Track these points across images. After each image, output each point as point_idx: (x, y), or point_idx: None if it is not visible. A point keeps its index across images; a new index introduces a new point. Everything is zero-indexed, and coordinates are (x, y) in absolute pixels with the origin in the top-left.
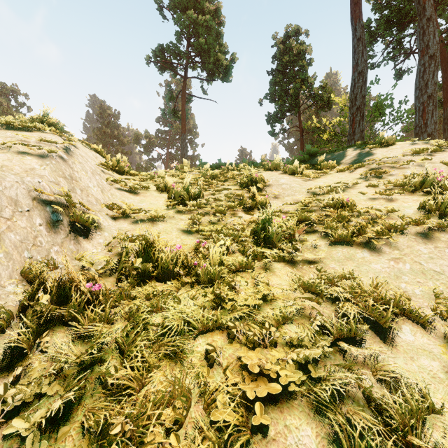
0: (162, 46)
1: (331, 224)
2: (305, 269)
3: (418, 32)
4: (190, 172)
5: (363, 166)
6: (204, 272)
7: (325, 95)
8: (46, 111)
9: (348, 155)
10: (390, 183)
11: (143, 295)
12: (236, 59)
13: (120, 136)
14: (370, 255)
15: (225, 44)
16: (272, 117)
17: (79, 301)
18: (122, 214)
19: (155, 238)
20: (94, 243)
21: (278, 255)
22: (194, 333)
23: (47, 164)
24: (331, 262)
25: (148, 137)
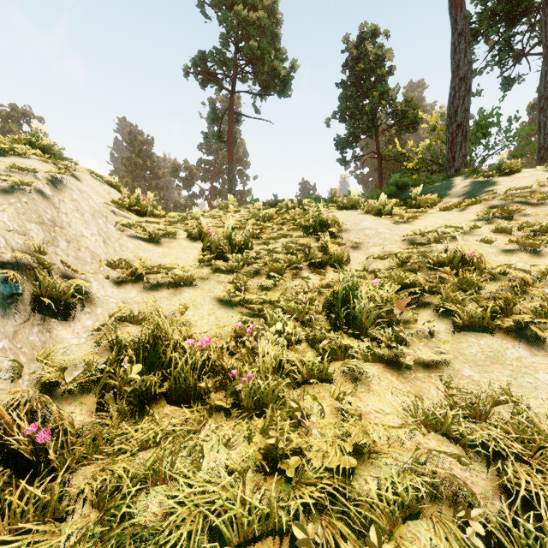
0: (203, 53)
1: (453, 295)
2: (420, 378)
3: (544, 21)
4: (237, 212)
5: (479, 203)
6: (247, 392)
7: (411, 112)
8: (37, 130)
9: (452, 187)
10: (529, 227)
11: (134, 442)
12: (297, 68)
13: (154, 168)
14: (532, 355)
15: (282, 49)
16: (342, 141)
17: (18, 453)
18: (131, 276)
19: (167, 326)
20: (77, 328)
21: (372, 349)
22: (222, 545)
23: (10, 202)
24: (463, 366)
25: (188, 168)
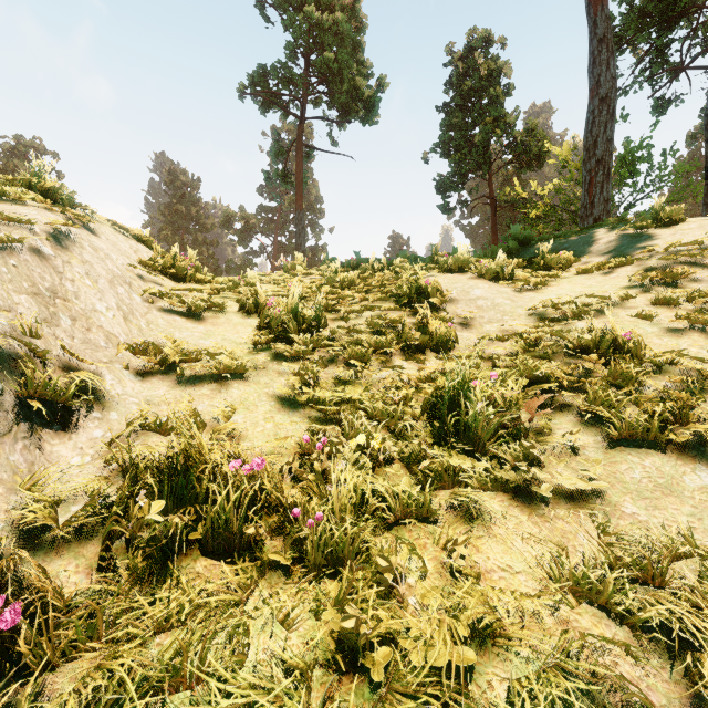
0: (264, 68)
1: (603, 394)
2: (562, 516)
3: None
4: (307, 275)
5: (630, 264)
6: (315, 541)
7: (535, 144)
8: (39, 167)
9: (593, 243)
10: (703, 297)
11: (149, 620)
12: (386, 86)
13: (201, 217)
14: None
15: (367, 62)
16: (445, 181)
17: None
18: (161, 365)
19: (203, 442)
20: (80, 441)
21: (492, 473)
22: None
23: None
24: (623, 498)
25: (245, 218)
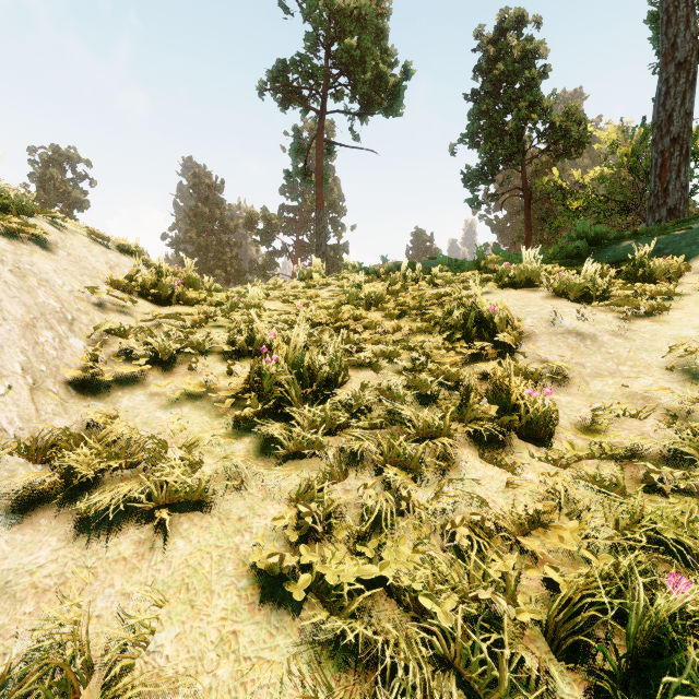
0: (283, 62)
1: None
2: None
3: None
4: (324, 286)
5: None
6: None
7: (575, 128)
8: None
9: None
10: None
11: None
12: (412, 74)
13: (225, 219)
14: None
15: (391, 49)
16: (473, 174)
17: None
18: (65, 483)
19: None
20: None
21: None
22: None
23: None
24: None
25: (267, 218)
